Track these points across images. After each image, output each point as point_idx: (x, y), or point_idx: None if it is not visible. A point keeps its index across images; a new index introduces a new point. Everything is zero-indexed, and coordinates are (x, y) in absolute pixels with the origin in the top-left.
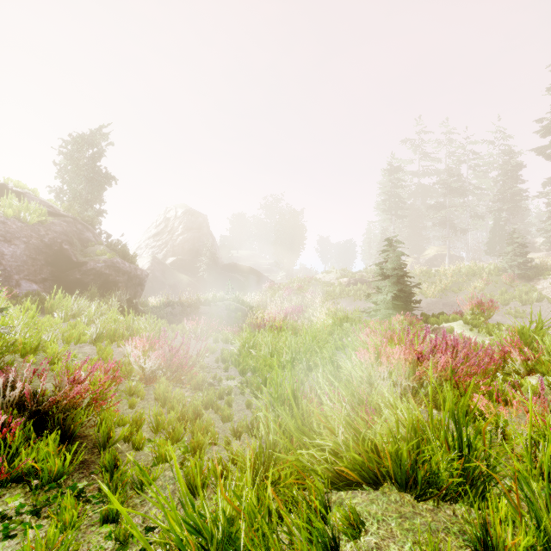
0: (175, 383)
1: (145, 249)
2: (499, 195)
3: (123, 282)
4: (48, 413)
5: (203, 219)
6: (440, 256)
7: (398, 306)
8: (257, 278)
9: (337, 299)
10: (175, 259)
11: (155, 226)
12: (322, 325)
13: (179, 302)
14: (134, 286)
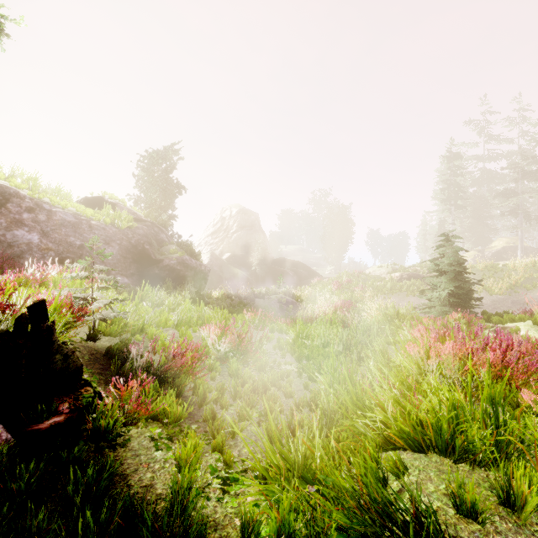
0: (242, 364)
1: (204, 246)
2: None
3: (191, 277)
4: (163, 377)
5: (255, 218)
6: (510, 249)
7: (455, 304)
8: (306, 272)
9: (388, 294)
10: (230, 255)
11: (213, 225)
12: (372, 319)
13: (237, 295)
14: (199, 280)
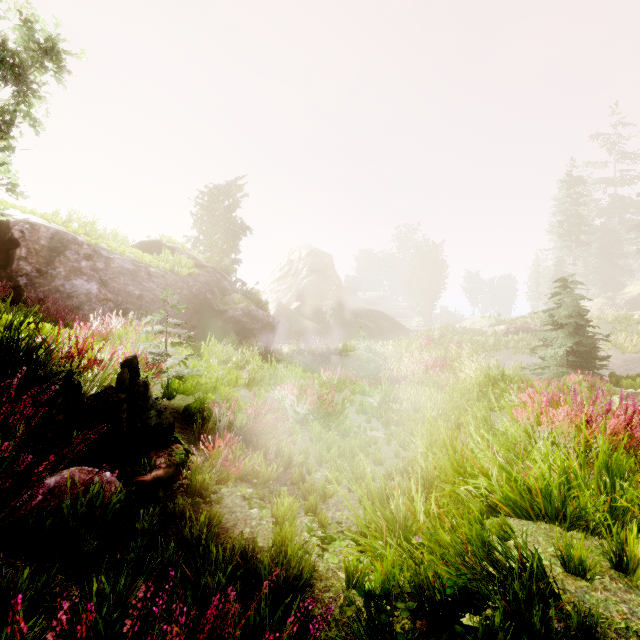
0: (323, 428)
1: (269, 293)
2: None
3: (257, 330)
4: (246, 437)
5: (328, 260)
6: None
7: (575, 364)
8: (389, 324)
9: (490, 351)
10: (299, 304)
11: (279, 270)
12: (472, 381)
13: (309, 351)
14: (267, 333)
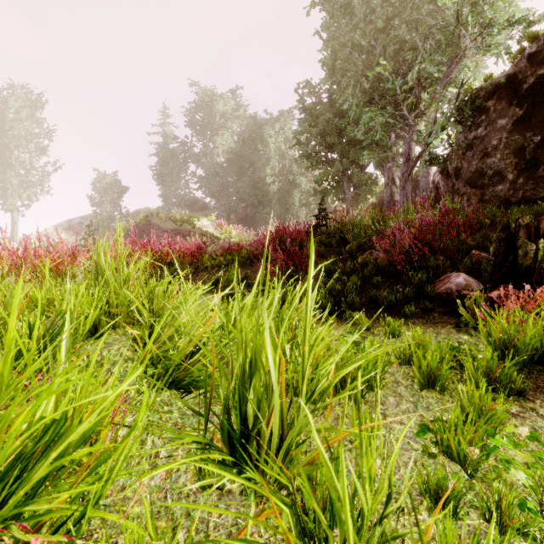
0: None
1: None
2: None
3: None
4: None
5: None
6: None
7: None
8: None
9: None
10: None
11: None
12: None
13: None
14: None
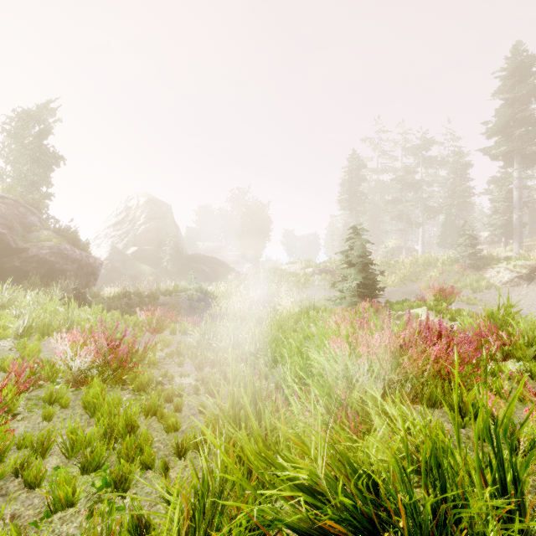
0: (114, 384)
1: (104, 238)
2: (450, 191)
3: (72, 271)
4: None
5: (167, 209)
6: (397, 249)
7: (363, 294)
8: (223, 269)
9: (302, 288)
10: (136, 249)
11: (115, 215)
12: (288, 313)
13: (137, 292)
14: (86, 275)
